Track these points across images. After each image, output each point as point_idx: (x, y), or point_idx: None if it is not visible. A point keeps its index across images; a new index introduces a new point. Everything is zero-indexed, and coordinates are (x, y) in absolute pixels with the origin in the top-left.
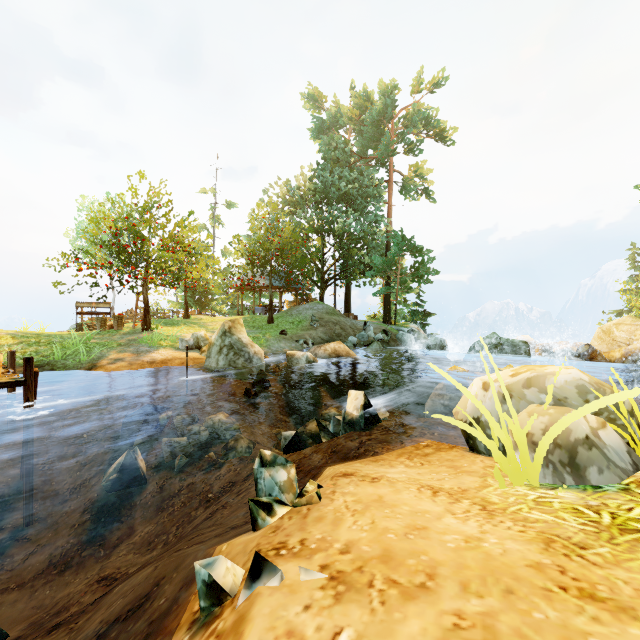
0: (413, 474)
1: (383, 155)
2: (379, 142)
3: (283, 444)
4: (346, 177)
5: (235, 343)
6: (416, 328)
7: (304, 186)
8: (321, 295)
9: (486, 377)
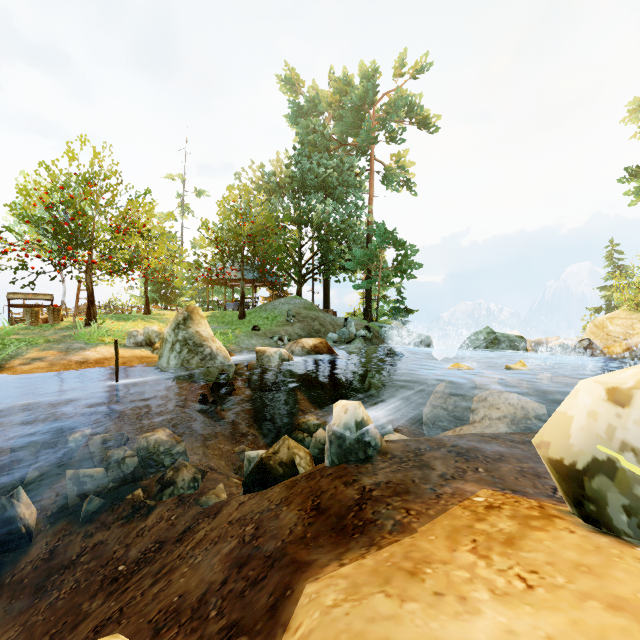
0: None
1: (364, 142)
2: (360, 129)
3: (246, 468)
4: (325, 164)
5: (191, 337)
6: (398, 325)
7: (280, 173)
8: (298, 290)
9: (608, 378)
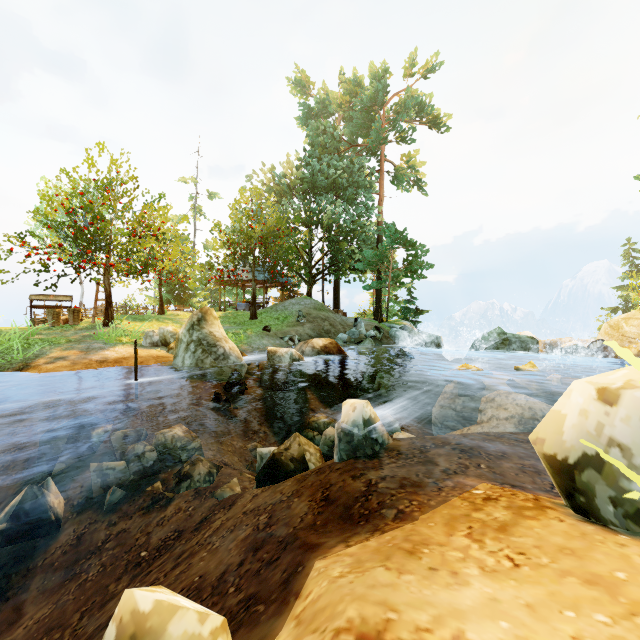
0: (522, 615)
1: (374, 143)
2: (370, 129)
3: (259, 464)
4: (335, 166)
5: (205, 338)
6: (409, 325)
7: (291, 175)
8: (309, 290)
9: (599, 379)
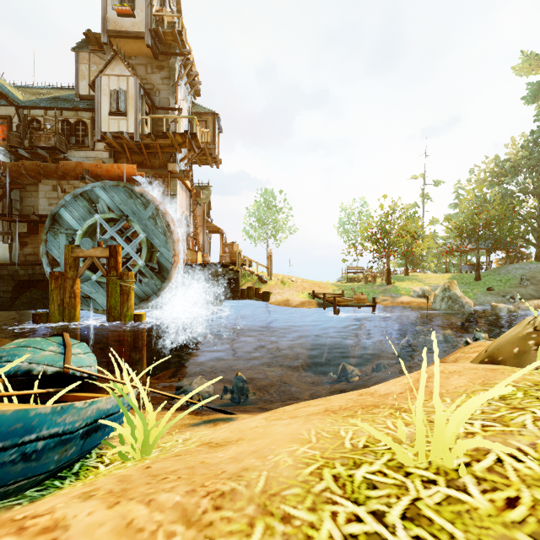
0: None
1: None
2: None
3: None
4: None
5: (452, 296)
6: None
7: (515, 154)
8: (537, 253)
9: None
